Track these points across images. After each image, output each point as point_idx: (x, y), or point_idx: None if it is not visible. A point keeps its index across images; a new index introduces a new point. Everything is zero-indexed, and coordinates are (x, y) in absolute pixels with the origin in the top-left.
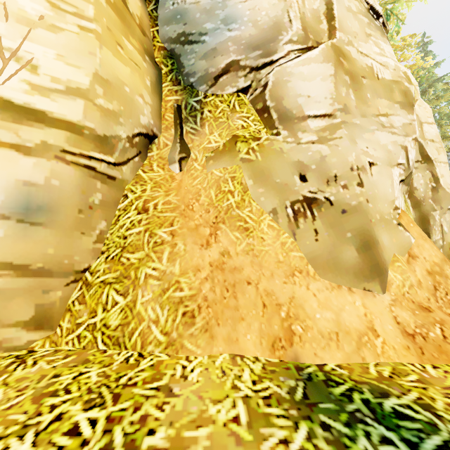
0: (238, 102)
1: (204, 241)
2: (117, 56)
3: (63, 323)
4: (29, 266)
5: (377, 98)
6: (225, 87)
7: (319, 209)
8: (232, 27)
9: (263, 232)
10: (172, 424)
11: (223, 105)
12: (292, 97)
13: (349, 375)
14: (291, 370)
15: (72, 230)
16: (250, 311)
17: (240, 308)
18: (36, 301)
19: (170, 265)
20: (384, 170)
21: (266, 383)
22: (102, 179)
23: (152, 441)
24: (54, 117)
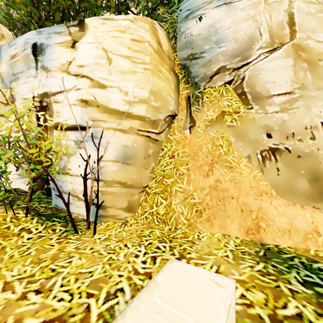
0: (224, 90)
1: (205, 174)
2: (159, 78)
3: (138, 210)
4: (126, 183)
5: None
6: (216, 82)
7: (280, 155)
8: (221, 45)
9: (241, 169)
10: (197, 252)
11: (216, 92)
12: (262, 84)
13: (294, 251)
14: (257, 244)
15: (142, 167)
16: (233, 213)
17: (227, 211)
18: (128, 199)
19: (188, 186)
20: None
21: (243, 247)
22: (153, 141)
23: (190, 256)
24: (134, 115)
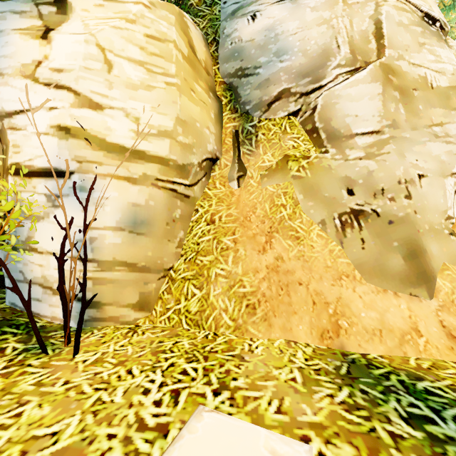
0: (288, 124)
1: (261, 248)
2: (191, 100)
3: (157, 307)
4: (137, 264)
5: (431, 108)
6: (277, 112)
7: (366, 220)
8: (283, 58)
9: (312, 240)
10: (248, 376)
11: (276, 127)
12: (340, 117)
13: (389, 363)
14: (337, 355)
15: (162, 238)
16: (302, 307)
17: (292, 304)
18: (140, 290)
19: (234, 267)
20: (435, 181)
21: (316, 361)
22: (181, 198)
23: (237, 384)
24: (150, 155)
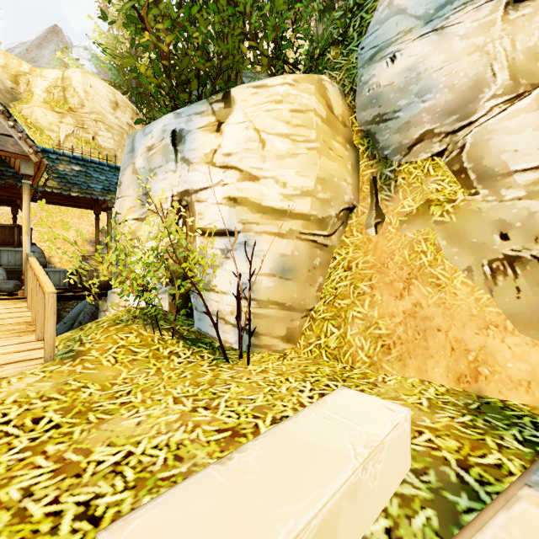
0: (432, 166)
1: (398, 294)
2: (329, 158)
3: (300, 341)
4: (285, 304)
5: None
6: (419, 154)
7: (523, 267)
8: (426, 97)
9: (455, 288)
10: (379, 395)
11: (417, 170)
12: (494, 155)
13: (530, 410)
14: (472, 396)
15: (305, 283)
16: (439, 352)
17: (429, 348)
18: (287, 325)
19: (370, 310)
20: None
21: (447, 397)
22: (320, 248)
23: None
24: (295, 213)
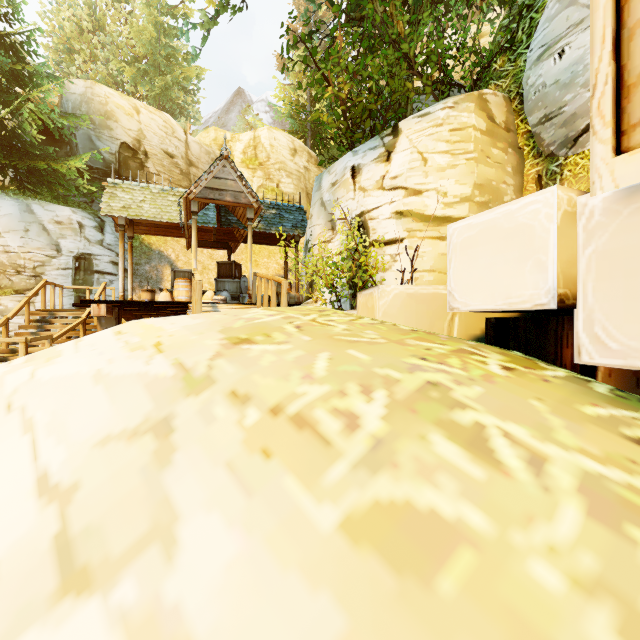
0: None
1: None
2: (487, 165)
3: None
4: None
5: None
6: (585, 144)
7: None
8: None
9: None
10: None
11: (584, 161)
12: None
13: None
14: None
15: None
16: None
17: None
18: None
19: None
20: None
21: None
22: None
23: None
24: (453, 217)
